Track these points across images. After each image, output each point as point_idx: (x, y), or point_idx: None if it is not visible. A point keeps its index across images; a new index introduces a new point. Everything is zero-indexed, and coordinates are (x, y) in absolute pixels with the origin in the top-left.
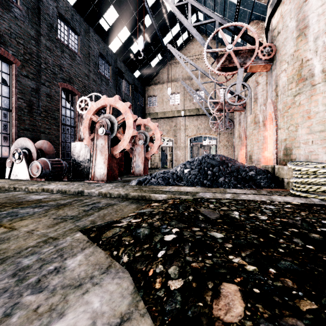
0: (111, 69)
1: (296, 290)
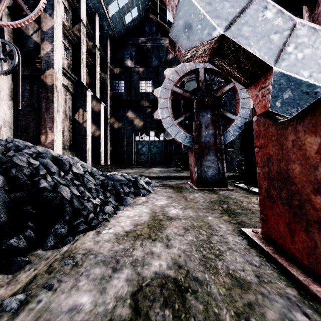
0: None
1: (102, 170)
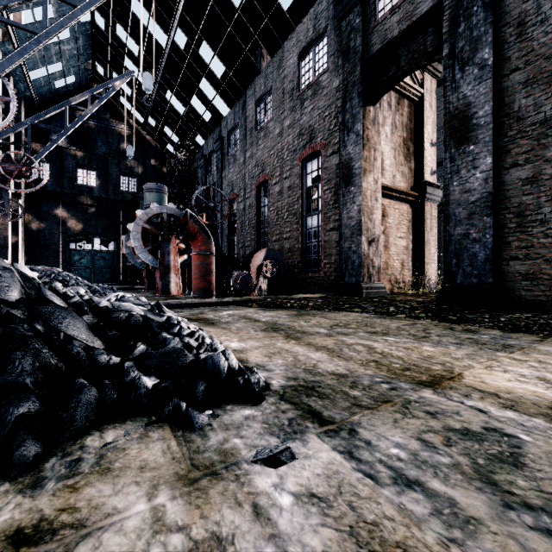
0: (327, 37)
1: None
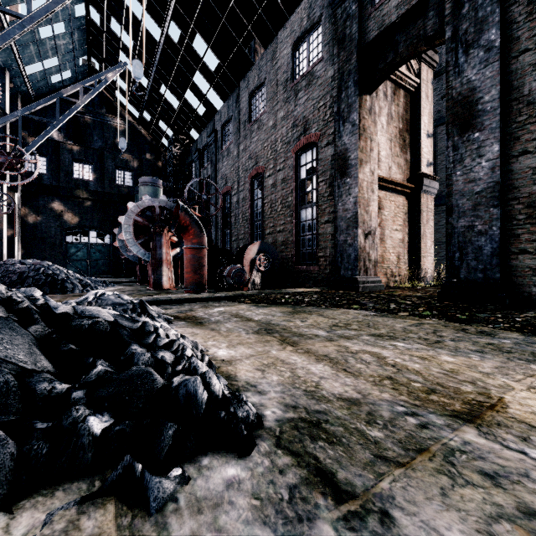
0: (322, 26)
1: None
